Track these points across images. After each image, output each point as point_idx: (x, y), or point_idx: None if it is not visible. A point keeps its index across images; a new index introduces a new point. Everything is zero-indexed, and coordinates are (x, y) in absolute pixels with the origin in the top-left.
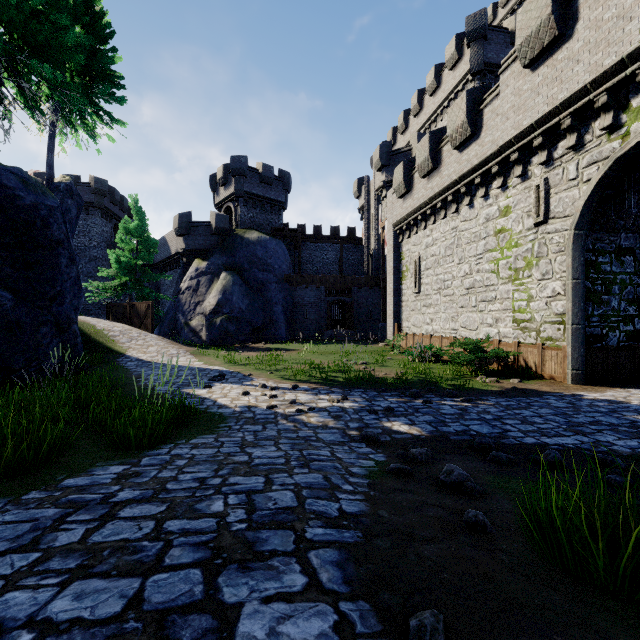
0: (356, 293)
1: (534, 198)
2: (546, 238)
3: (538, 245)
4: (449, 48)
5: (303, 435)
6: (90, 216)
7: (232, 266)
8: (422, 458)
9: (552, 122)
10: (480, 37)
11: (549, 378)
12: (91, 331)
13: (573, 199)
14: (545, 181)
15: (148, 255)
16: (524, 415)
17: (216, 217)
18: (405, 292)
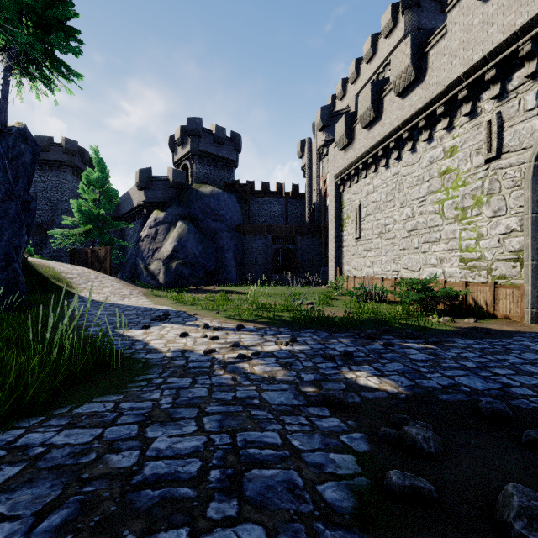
0: (300, 241)
1: (485, 134)
2: (499, 174)
3: (489, 182)
4: (385, 17)
5: (242, 395)
6: (62, 173)
7: (187, 216)
8: (430, 447)
9: (508, 50)
10: (414, 4)
11: (503, 317)
12: (49, 273)
13: (532, 130)
14: (498, 115)
15: (109, 205)
16: (511, 362)
17: (173, 172)
18: (346, 238)
